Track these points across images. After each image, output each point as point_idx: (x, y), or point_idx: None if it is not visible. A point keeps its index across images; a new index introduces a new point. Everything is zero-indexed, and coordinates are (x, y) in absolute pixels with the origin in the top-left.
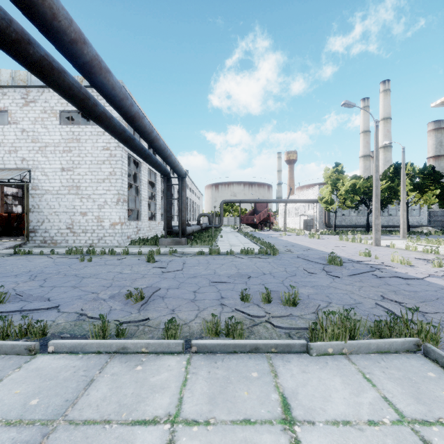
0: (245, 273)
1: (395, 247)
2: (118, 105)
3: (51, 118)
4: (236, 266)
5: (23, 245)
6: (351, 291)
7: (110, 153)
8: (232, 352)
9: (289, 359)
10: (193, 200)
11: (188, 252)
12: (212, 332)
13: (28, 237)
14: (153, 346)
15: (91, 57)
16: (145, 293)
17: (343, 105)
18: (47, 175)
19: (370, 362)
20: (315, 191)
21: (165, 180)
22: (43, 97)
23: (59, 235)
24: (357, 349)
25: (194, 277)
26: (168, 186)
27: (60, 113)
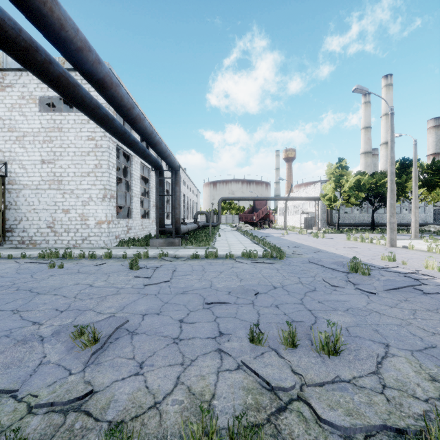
0: (250, 286)
1: (414, 248)
2: (77, 59)
3: (30, 104)
4: (238, 275)
5: None
6: (404, 319)
7: (96, 144)
8: None
9: None
10: (191, 197)
11: (181, 255)
12: None
13: (4, 237)
14: None
15: None
16: (104, 329)
17: (355, 90)
18: (25, 168)
19: None
20: (316, 188)
21: (156, 173)
22: (21, 81)
23: (38, 235)
24: None
25: (184, 292)
26: (160, 181)
27: (39, 99)
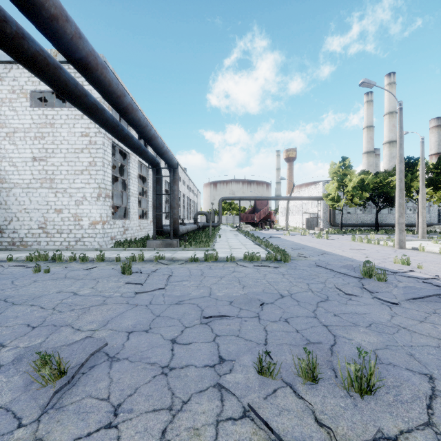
0: (255, 295)
1: (425, 250)
2: (51, 30)
3: (21, 99)
4: (240, 281)
5: None
6: None
7: (90, 140)
8: None
9: None
10: (191, 197)
11: (178, 257)
12: None
13: None
14: None
15: None
16: (75, 356)
17: (362, 84)
18: (16, 165)
19: None
20: (318, 187)
21: (154, 171)
22: (11, 74)
23: (30, 236)
24: None
25: (179, 302)
26: (157, 179)
27: (30, 93)
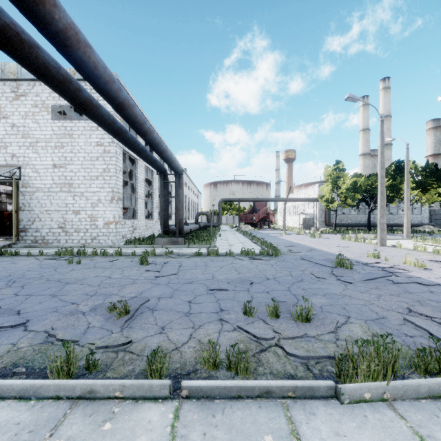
0: (247, 278)
1: (402, 247)
2: (104, 89)
3: (42, 112)
4: (237, 269)
5: (13, 245)
6: (369, 300)
7: (104, 149)
8: (236, 396)
9: (313, 408)
10: (192, 198)
11: (185, 253)
12: (209, 364)
13: (19, 237)
14: (130, 389)
15: (65, 25)
16: (131, 305)
17: (347, 99)
18: (38, 172)
19: (424, 415)
20: (315, 189)
21: (161, 177)
22: (34, 90)
23: (50, 235)
24: (403, 393)
25: (190, 282)
26: (164, 184)
27: (51, 107)
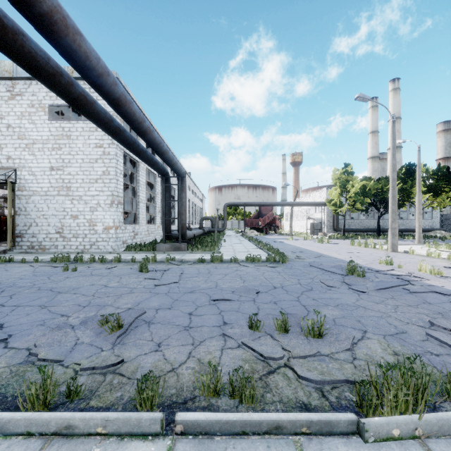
0: (253, 287)
1: (415, 253)
2: (97, 83)
3: (39, 112)
4: (242, 277)
5: (8, 251)
6: (386, 312)
7: (103, 151)
8: (240, 432)
9: (332, 449)
10: (196, 202)
11: (187, 259)
12: (209, 390)
13: (14, 242)
14: (115, 424)
15: (51, 8)
16: (125, 319)
17: (357, 98)
18: (35, 174)
19: None
20: (322, 193)
21: (163, 180)
22: (30, 90)
23: (48, 240)
24: (438, 429)
25: (192, 292)
26: (166, 187)
27: (48, 107)
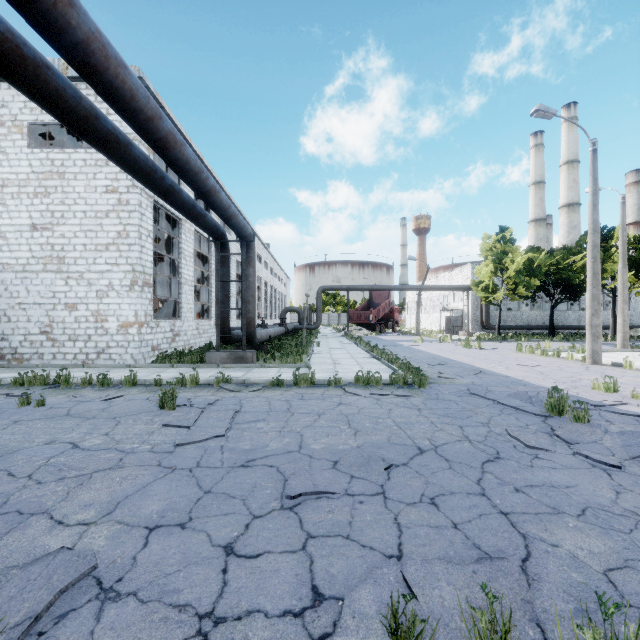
0: (375, 448)
1: (634, 367)
2: None
3: (13, 135)
4: (350, 422)
5: None
6: None
7: (119, 198)
8: None
9: None
10: (276, 286)
11: (253, 380)
12: None
13: None
14: None
15: None
16: (29, 594)
17: (535, 113)
18: (6, 237)
19: None
20: (465, 272)
21: (217, 245)
22: None
23: (27, 345)
24: None
25: (247, 464)
26: (222, 258)
27: (28, 126)
